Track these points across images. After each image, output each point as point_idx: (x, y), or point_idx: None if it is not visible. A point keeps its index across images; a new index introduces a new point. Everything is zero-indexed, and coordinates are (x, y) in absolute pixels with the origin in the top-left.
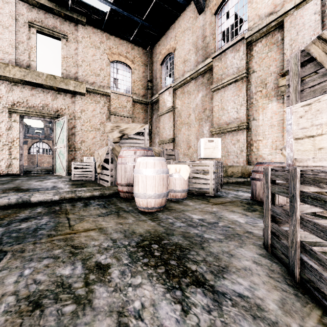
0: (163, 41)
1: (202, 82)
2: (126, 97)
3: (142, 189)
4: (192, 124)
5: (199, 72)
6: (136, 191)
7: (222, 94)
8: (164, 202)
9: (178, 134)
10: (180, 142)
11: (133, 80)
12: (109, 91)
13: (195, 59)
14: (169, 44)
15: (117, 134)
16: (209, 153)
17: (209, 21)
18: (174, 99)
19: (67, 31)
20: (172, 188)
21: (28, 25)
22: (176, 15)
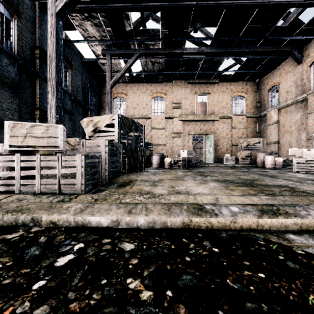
0: (269, 76)
1: (300, 107)
2: (242, 116)
3: (267, 163)
4: (293, 132)
5: (297, 101)
6: (266, 163)
7: (313, 116)
8: (273, 166)
9: (282, 138)
10: (283, 143)
11: (246, 104)
12: (231, 115)
13: (295, 91)
14: (275, 79)
15: (245, 144)
16: (292, 153)
17: (305, 70)
18: (279, 116)
19: (210, 89)
20: (276, 164)
21: (195, 94)
22: (280, 62)
